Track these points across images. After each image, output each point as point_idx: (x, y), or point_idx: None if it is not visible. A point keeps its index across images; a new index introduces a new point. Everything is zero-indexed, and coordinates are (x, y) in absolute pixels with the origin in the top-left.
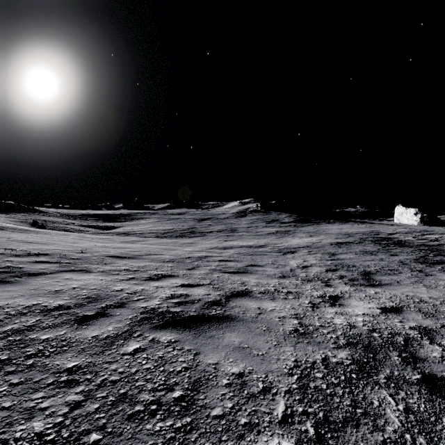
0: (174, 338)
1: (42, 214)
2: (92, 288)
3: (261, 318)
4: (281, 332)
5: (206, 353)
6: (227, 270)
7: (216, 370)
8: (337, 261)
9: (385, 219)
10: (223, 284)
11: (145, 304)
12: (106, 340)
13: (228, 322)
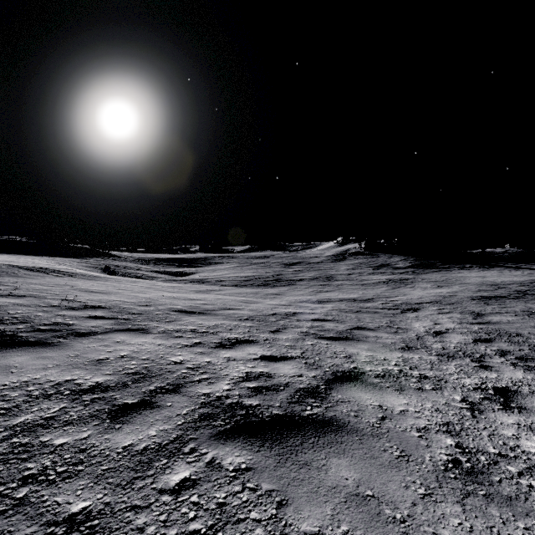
0: (245, 462)
1: (115, 259)
2: (144, 358)
3: (387, 429)
4: (428, 463)
5: (297, 504)
6: (324, 334)
7: None
8: (488, 325)
9: None
10: (320, 358)
11: (209, 388)
12: (142, 456)
13: (332, 434)
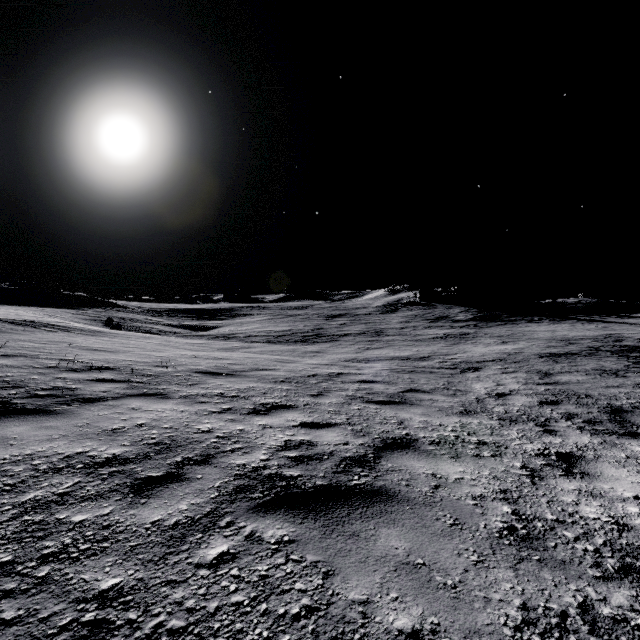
0: (287, 535)
1: (119, 309)
2: (166, 427)
3: (440, 498)
4: (482, 531)
5: (345, 574)
6: (373, 397)
7: (366, 619)
8: (556, 386)
9: (629, 315)
10: (368, 424)
11: (243, 459)
12: (174, 531)
13: (382, 504)
